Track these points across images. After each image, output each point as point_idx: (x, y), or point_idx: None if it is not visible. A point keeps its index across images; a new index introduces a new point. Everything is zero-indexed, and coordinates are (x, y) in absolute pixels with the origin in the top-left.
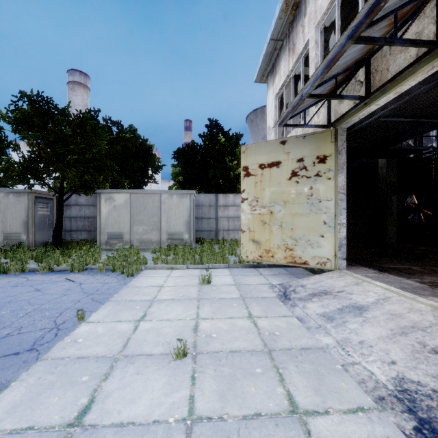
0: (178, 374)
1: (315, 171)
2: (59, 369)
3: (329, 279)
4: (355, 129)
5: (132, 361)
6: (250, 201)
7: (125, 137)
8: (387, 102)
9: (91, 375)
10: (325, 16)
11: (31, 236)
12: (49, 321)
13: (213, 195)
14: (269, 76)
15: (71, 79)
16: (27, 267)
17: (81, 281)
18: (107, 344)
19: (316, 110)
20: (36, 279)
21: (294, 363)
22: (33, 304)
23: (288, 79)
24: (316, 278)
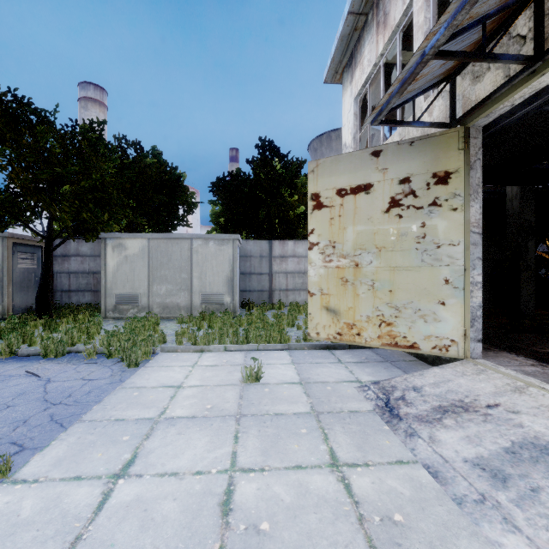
0: None
1: (431, 197)
2: None
3: (460, 377)
4: (496, 128)
5: None
6: (323, 247)
7: (145, 163)
8: None
9: None
10: None
11: (7, 299)
12: None
13: (265, 242)
14: (346, 72)
15: (83, 95)
16: None
17: (50, 376)
18: None
19: (426, 104)
20: None
21: None
22: None
23: (375, 69)
24: (436, 374)
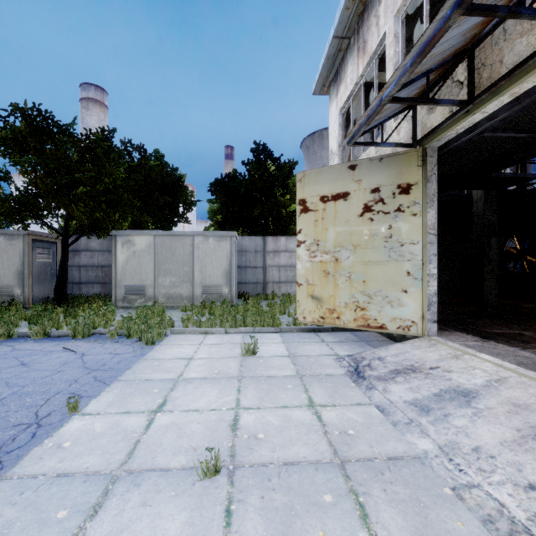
0: (205, 505)
1: (396, 205)
2: (26, 497)
3: (416, 349)
4: (449, 148)
5: (138, 482)
6: (309, 245)
7: (149, 165)
8: (497, 110)
9: (72, 507)
10: (408, 1)
11: (28, 290)
12: (28, 413)
13: (260, 238)
14: (332, 85)
15: (85, 95)
16: (15, 332)
17: (83, 351)
18: (105, 451)
19: (395, 125)
20: (25, 348)
21: (380, 485)
22: (13, 385)
23: (357, 87)
24: (398, 348)
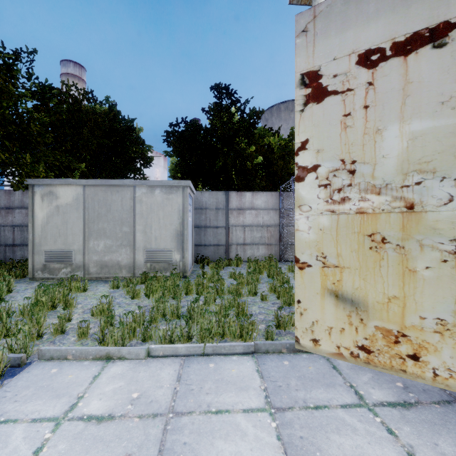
0: None
1: None
2: None
3: None
4: None
5: None
6: (327, 174)
7: (93, 109)
8: None
9: None
10: None
11: None
12: None
13: (221, 193)
14: None
15: (64, 71)
16: None
17: None
18: None
19: None
20: None
21: None
22: None
23: None
24: None
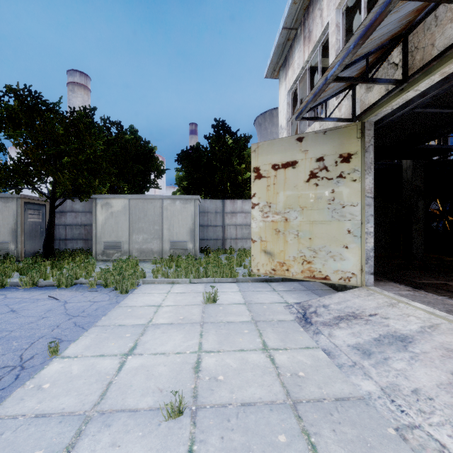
0: (170, 445)
1: (338, 172)
2: (5, 438)
3: (356, 298)
4: (384, 122)
5: (108, 422)
6: (262, 207)
7: (125, 139)
8: (428, 88)
9: (47, 448)
10: None
11: (20, 245)
12: (14, 356)
13: (219, 201)
14: (281, 70)
15: (71, 80)
16: (7, 282)
17: (66, 299)
18: (80, 392)
19: (337, 103)
20: (15, 297)
21: (330, 425)
22: (2, 330)
23: (303, 71)
24: (340, 297)
